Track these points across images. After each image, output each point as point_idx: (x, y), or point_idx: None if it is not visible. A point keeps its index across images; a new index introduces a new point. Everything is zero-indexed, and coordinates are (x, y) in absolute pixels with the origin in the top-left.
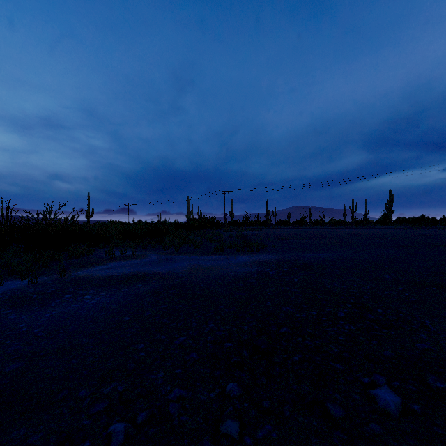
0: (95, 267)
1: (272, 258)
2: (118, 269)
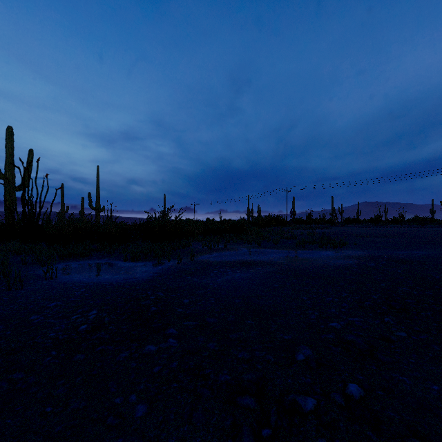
0: (206, 255)
1: (361, 254)
2: (225, 257)
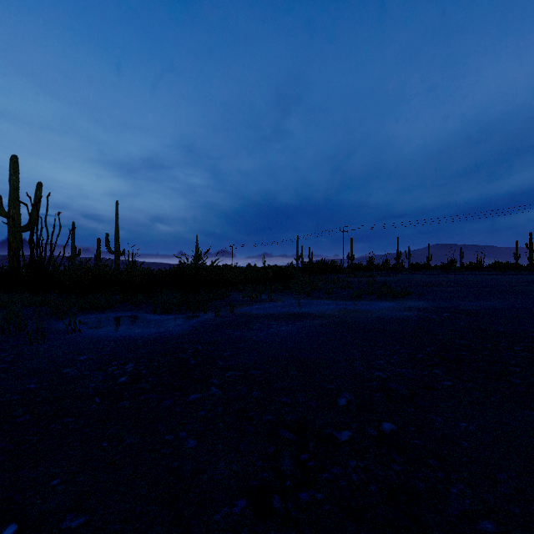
0: (247, 307)
1: (424, 305)
2: (269, 309)
